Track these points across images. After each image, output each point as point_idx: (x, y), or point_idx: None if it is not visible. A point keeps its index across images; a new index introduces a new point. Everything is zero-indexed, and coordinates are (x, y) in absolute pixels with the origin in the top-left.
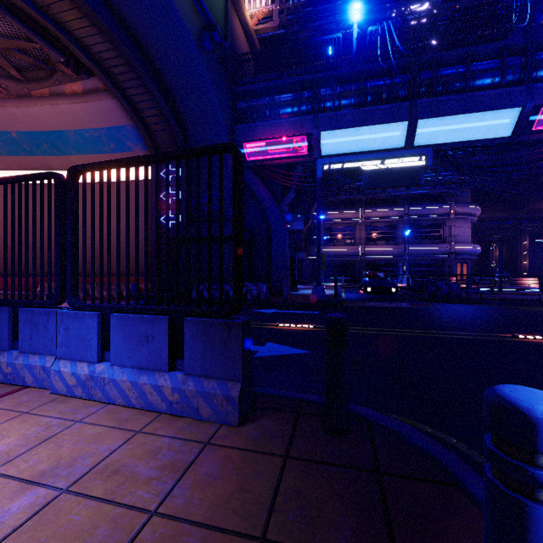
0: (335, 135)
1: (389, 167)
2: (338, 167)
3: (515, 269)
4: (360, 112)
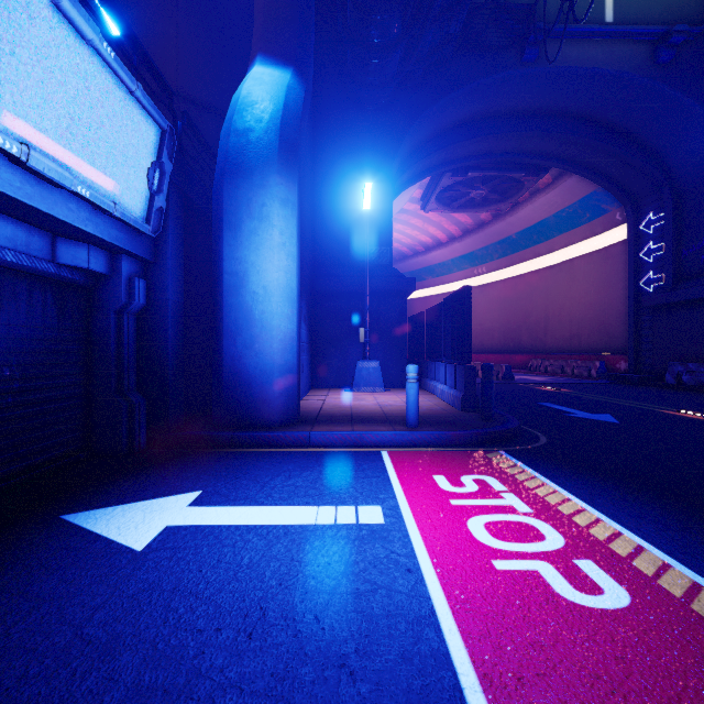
0: None
1: None
2: None
3: None
4: None
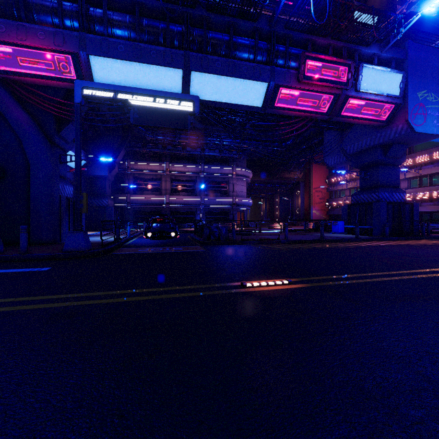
0: (108, 64)
1: (159, 107)
2: (103, 95)
3: (273, 217)
4: (134, 46)
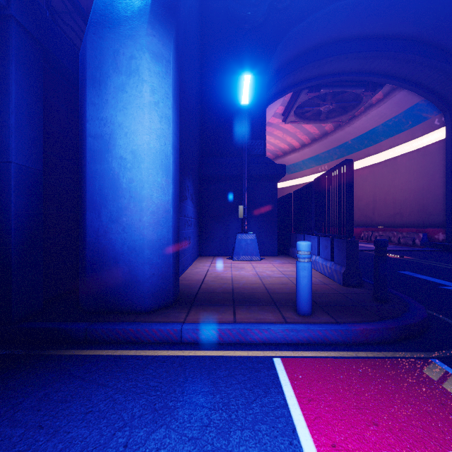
0: None
1: None
2: None
3: None
4: None
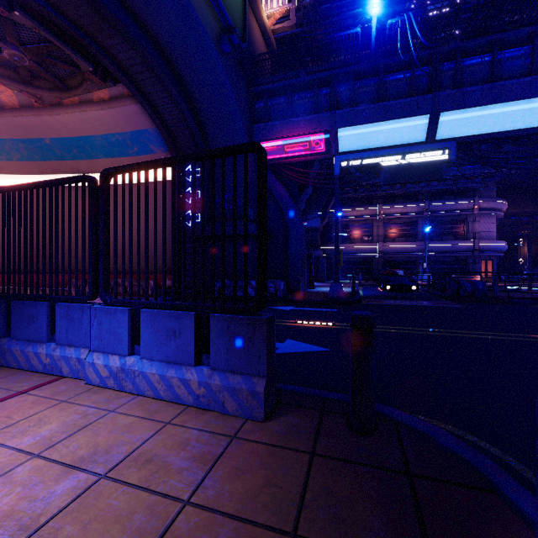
0: (353, 131)
1: (410, 162)
2: (357, 163)
3: None
4: (378, 107)
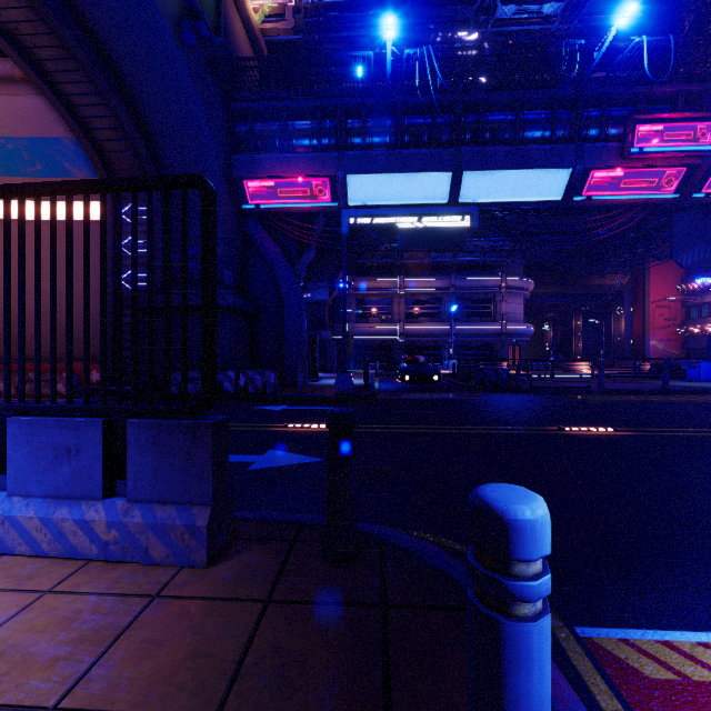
0: (366, 180)
1: (430, 226)
2: (369, 222)
3: (569, 353)
4: (396, 154)
